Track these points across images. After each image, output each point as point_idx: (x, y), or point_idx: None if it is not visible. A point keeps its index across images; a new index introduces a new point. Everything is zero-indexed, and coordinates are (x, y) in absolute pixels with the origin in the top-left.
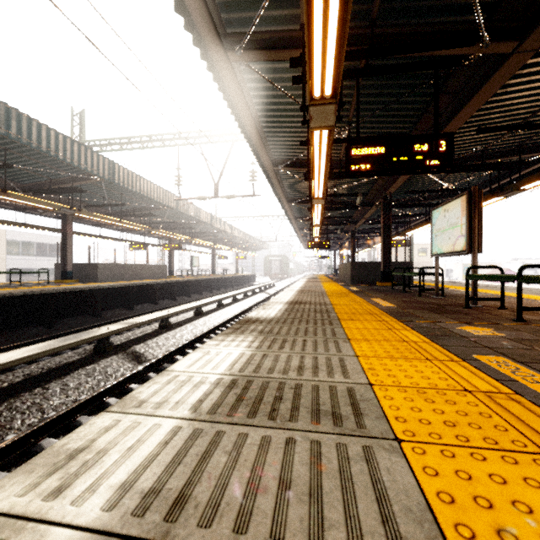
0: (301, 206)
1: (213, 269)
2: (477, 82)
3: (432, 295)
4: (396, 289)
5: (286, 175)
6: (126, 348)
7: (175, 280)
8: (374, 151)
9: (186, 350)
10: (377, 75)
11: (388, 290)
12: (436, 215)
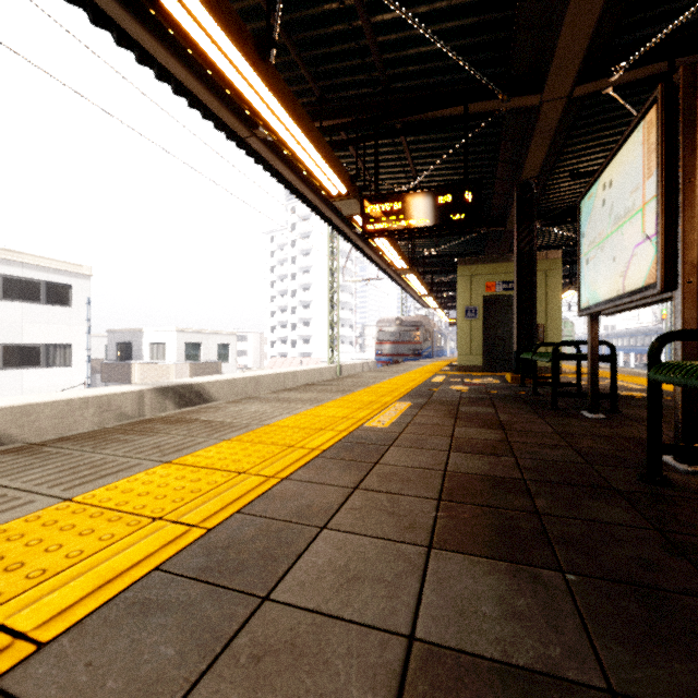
0: None
1: None
2: None
3: None
4: None
5: None
6: None
7: None
8: None
9: None
10: None
11: None
12: None
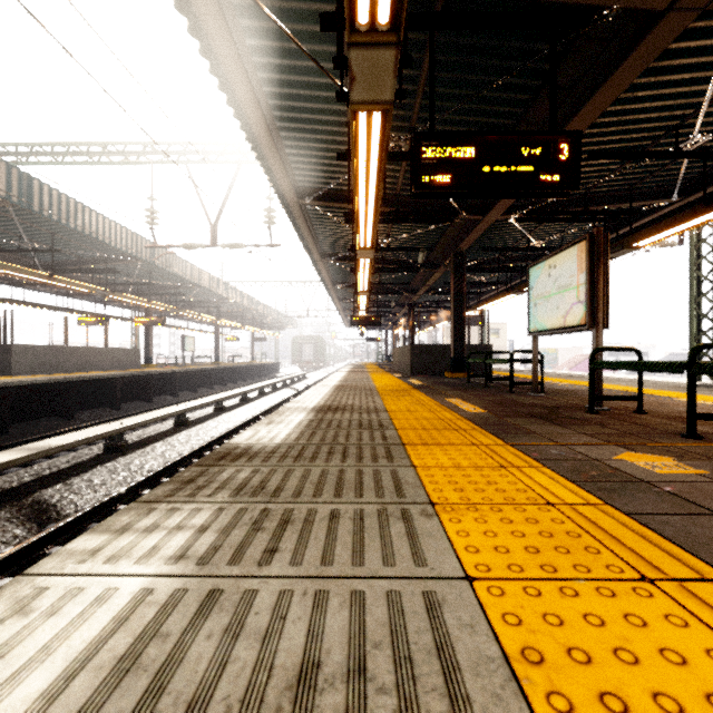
0: (342, 266)
1: (216, 355)
2: (602, 70)
3: (527, 391)
4: (474, 383)
5: (318, 215)
6: (25, 494)
7: (150, 371)
8: (458, 153)
9: (144, 492)
10: (462, 28)
11: (464, 384)
12: (536, 274)
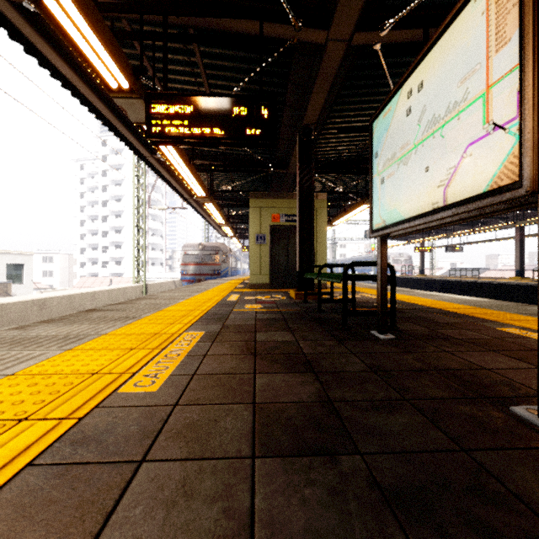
0: None
1: None
2: None
3: None
4: None
5: None
6: None
7: None
8: None
9: None
10: None
11: None
12: None
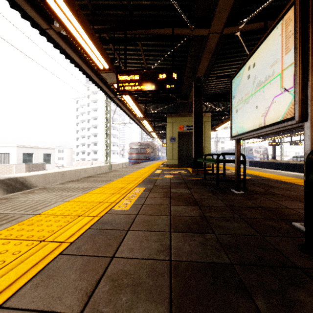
0: None
1: None
2: None
3: None
4: None
5: None
6: None
7: None
8: None
9: None
10: None
11: None
12: None
